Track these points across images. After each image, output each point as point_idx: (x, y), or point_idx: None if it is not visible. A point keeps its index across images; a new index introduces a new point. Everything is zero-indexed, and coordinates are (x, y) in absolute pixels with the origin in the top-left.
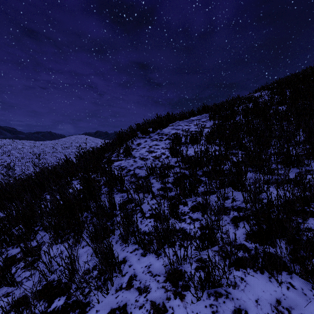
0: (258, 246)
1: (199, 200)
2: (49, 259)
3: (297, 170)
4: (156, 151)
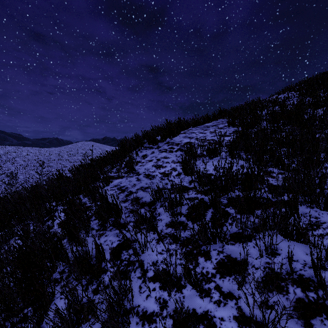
0: None
1: (229, 251)
2: None
3: None
4: (165, 165)
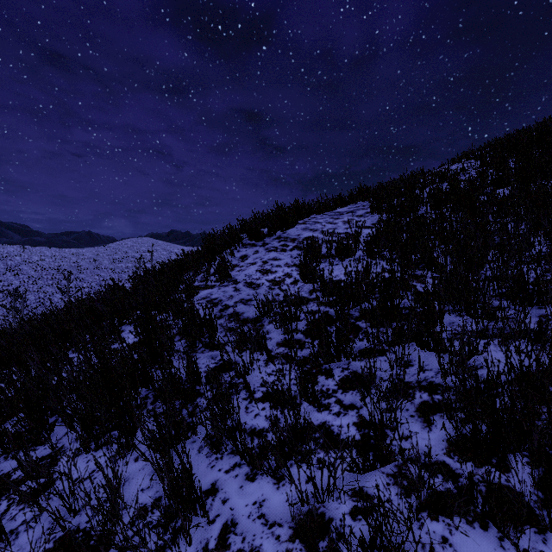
0: (473, 467)
1: (356, 368)
2: (69, 486)
3: (538, 312)
4: (275, 270)
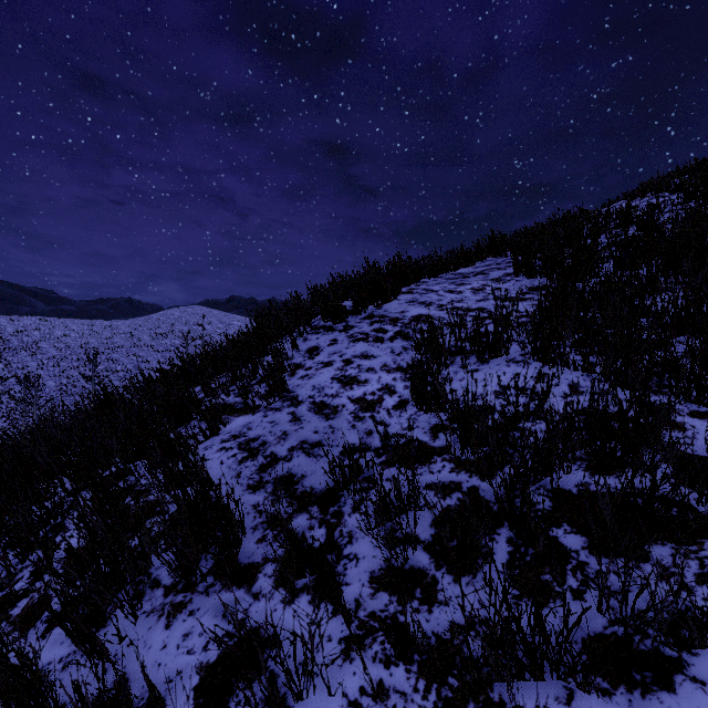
0: None
1: None
2: None
3: None
4: (364, 378)
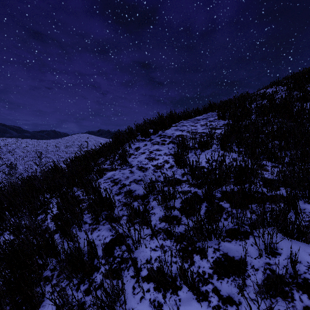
0: None
1: (226, 249)
2: None
3: None
4: (157, 158)
